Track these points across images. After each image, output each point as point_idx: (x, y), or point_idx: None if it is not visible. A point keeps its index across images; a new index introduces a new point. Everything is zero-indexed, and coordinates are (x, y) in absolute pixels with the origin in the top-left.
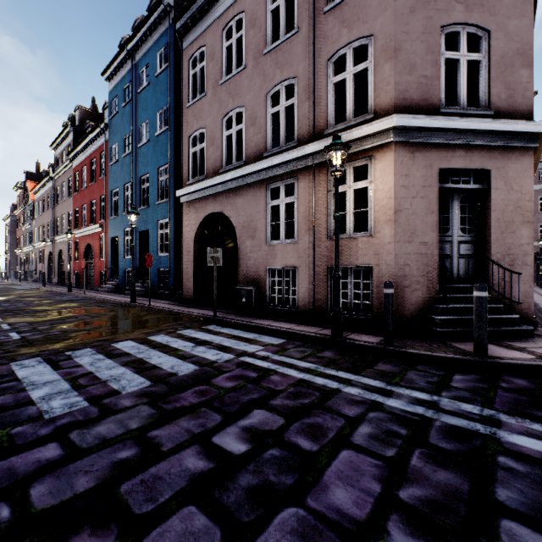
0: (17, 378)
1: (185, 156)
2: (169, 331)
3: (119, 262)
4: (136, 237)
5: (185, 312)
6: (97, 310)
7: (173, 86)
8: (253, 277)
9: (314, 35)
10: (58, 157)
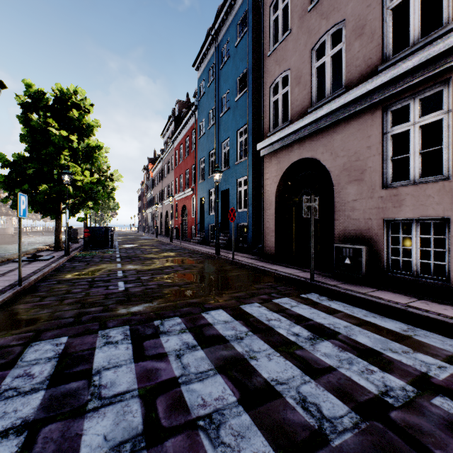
0: (89, 371)
1: (266, 107)
2: (263, 298)
3: (205, 218)
4: (218, 196)
5: (271, 270)
6: (189, 261)
7: (251, 48)
8: (359, 232)
9: None
10: (165, 142)
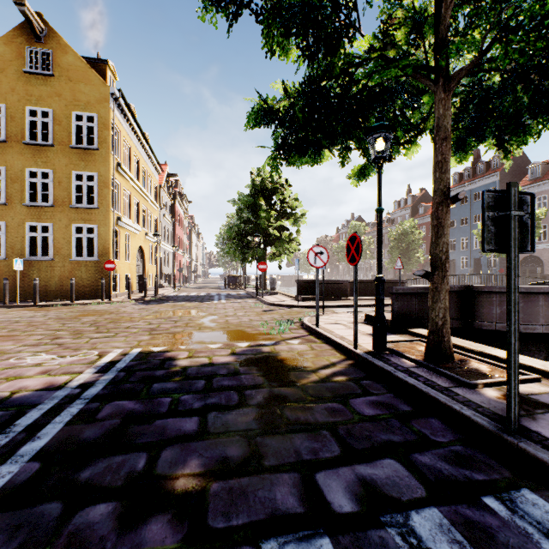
0: None
1: None
2: None
3: (456, 270)
4: (470, 260)
5: None
6: None
7: None
8: None
9: None
10: (392, 218)
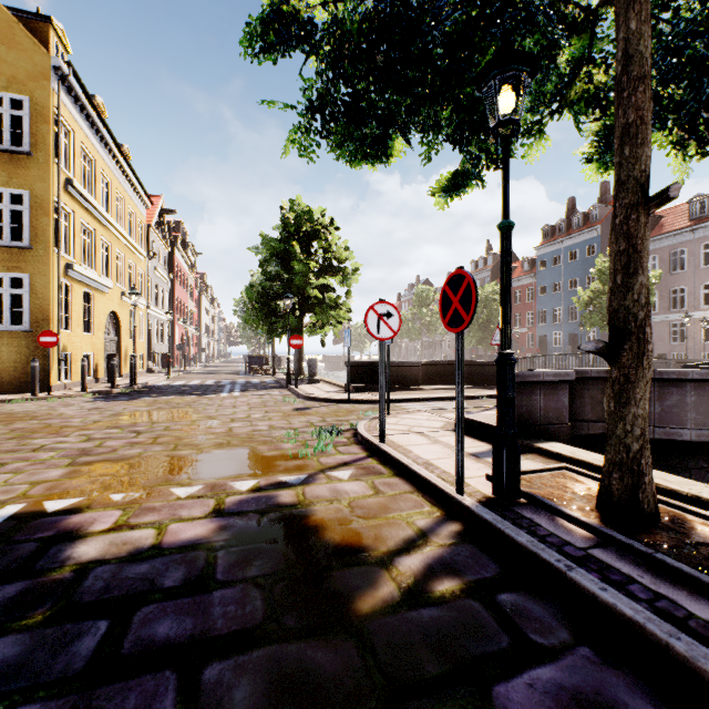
0: None
1: None
2: None
3: (548, 349)
4: (565, 336)
5: None
6: None
7: None
8: None
9: (694, 276)
10: None
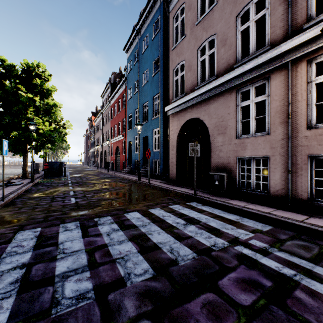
0: (56, 243)
1: (171, 83)
2: (163, 205)
3: (132, 155)
4: (141, 141)
5: (172, 189)
6: (119, 184)
7: (162, 42)
8: (224, 165)
9: None
10: (104, 101)
